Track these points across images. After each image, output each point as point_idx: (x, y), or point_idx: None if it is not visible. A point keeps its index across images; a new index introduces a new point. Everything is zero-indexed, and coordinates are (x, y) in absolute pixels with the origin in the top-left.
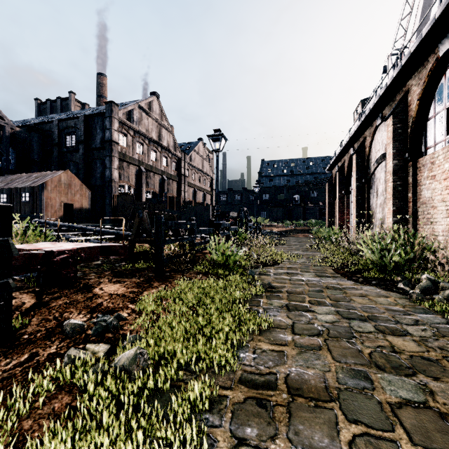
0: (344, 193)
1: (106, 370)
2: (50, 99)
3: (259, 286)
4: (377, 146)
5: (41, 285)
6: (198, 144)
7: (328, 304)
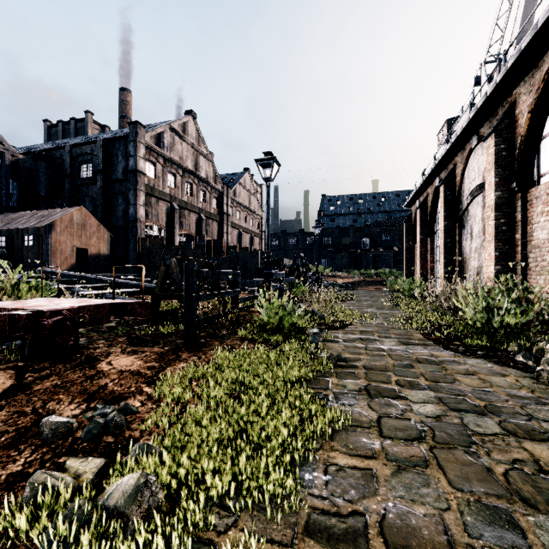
0: (428, 235)
1: (90, 512)
2: (62, 121)
3: (326, 359)
4: (471, 175)
5: (26, 358)
6: (244, 176)
7: (424, 386)
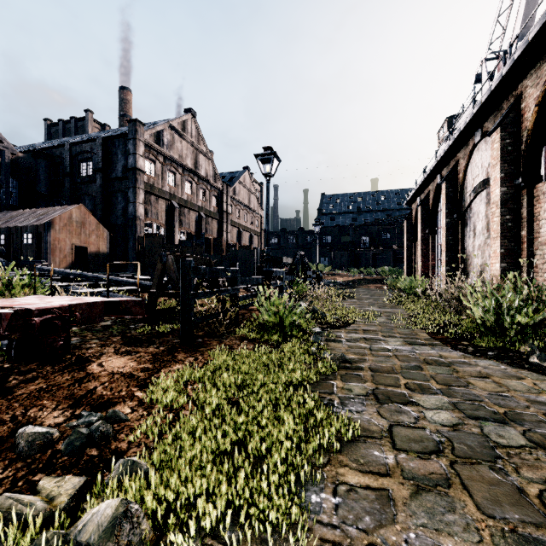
0: (429, 232)
1: None
2: (62, 120)
3: (330, 360)
4: (474, 171)
5: (13, 359)
6: (243, 174)
7: (436, 390)
